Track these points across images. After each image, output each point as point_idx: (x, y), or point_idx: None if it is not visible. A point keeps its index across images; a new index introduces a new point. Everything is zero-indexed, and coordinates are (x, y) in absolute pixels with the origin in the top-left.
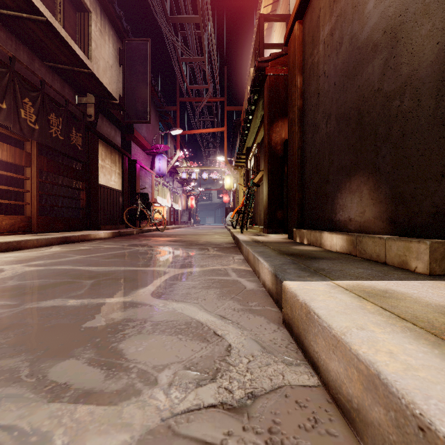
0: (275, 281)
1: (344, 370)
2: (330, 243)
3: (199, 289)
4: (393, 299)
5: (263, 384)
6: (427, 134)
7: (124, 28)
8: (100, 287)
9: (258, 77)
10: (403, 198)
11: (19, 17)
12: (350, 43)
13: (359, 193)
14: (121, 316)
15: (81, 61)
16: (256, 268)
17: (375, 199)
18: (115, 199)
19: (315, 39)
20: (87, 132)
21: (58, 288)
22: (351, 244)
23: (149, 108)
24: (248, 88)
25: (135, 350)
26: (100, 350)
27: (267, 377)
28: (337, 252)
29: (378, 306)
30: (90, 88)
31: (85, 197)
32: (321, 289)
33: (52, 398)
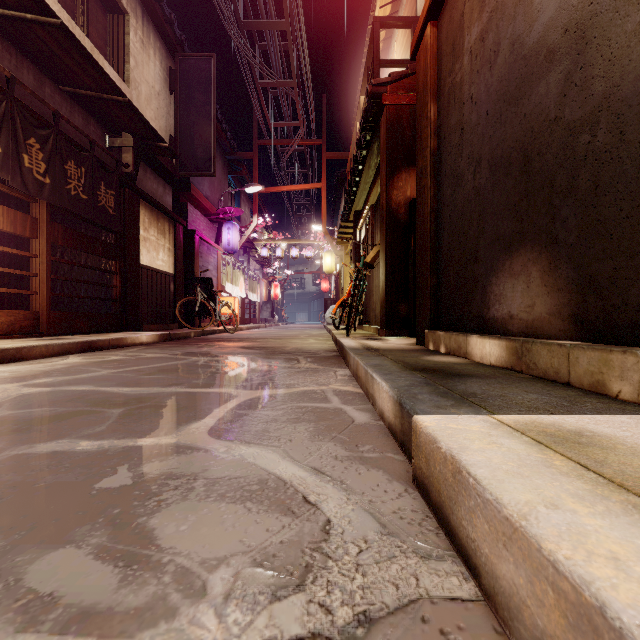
0: (400, 412)
1: (527, 582)
2: (481, 352)
3: (282, 423)
4: (594, 447)
5: (383, 596)
6: (636, 184)
7: (177, 37)
8: (131, 420)
9: (371, 108)
10: (596, 284)
11: (20, 18)
12: (510, 51)
13: (525, 277)
14: (158, 469)
15: (113, 84)
16: (369, 389)
17: (551, 286)
18: (164, 287)
19: (457, 49)
20: (123, 189)
21: (66, 422)
22: (514, 354)
23: (214, 154)
24: (357, 126)
25: (175, 531)
26: (117, 531)
27: (390, 581)
28: (492, 365)
29: (573, 461)
30: (127, 125)
31: (119, 283)
32: (475, 429)
33: (24, 623)
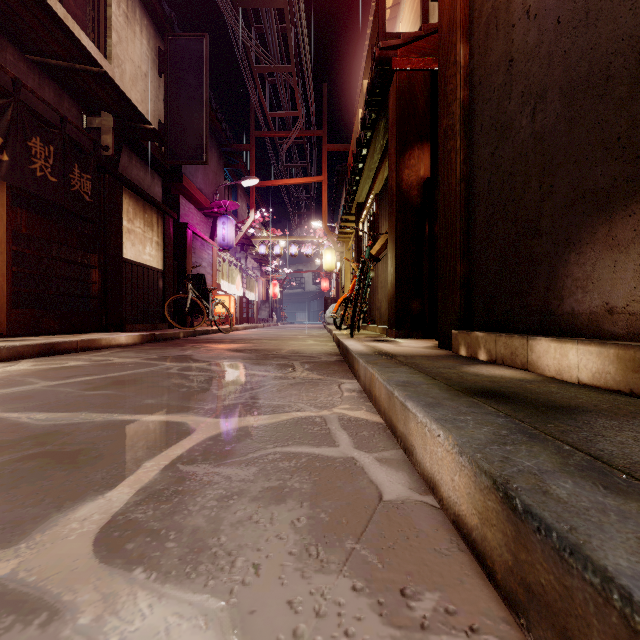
0: (507, 524)
1: None
2: (558, 363)
3: (250, 504)
4: None
5: None
6: None
7: (166, 15)
8: None
9: (379, 77)
10: None
11: None
12: None
13: None
14: None
15: (85, 51)
16: (397, 423)
17: None
18: (152, 283)
19: None
20: (103, 174)
21: None
22: (637, 369)
23: (206, 141)
24: (359, 113)
25: None
26: None
27: None
28: (582, 384)
29: None
30: (106, 103)
31: (98, 278)
32: None
33: None
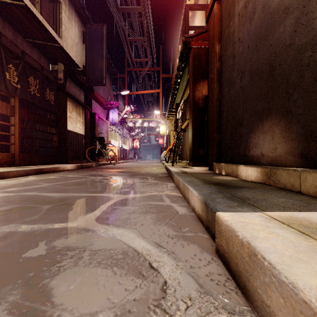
0: (205, 209)
1: None
2: (245, 174)
3: (138, 214)
4: None
5: None
6: None
7: (86, 15)
8: (53, 212)
9: (185, 49)
10: (315, 135)
11: (4, 2)
12: (262, 11)
13: (271, 133)
14: (63, 244)
15: (53, 37)
16: (186, 194)
17: (287, 138)
18: (80, 141)
19: (231, 14)
20: (58, 91)
21: (17, 213)
22: (265, 175)
23: (105, 74)
24: (177, 60)
25: (66, 290)
26: (28, 290)
27: None
28: (252, 181)
29: None
30: (60, 59)
31: (56, 139)
32: (257, 222)
33: None
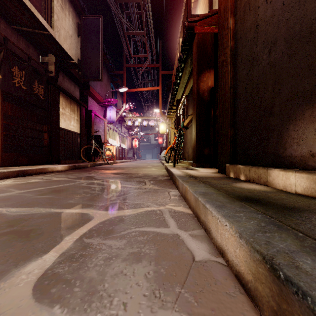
0: (273, 284)
1: None
2: (284, 182)
3: (121, 263)
4: None
5: None
6: None
7: (81, 6)
8: None
9: (188, 36)
10: None
11: None
12: None
13: None
14: None
15: (40, 23)
16: (200, 215)
17: None
18: (74, 140)
19: None
20: (49, 85)
21: None
22: None
23: (101, 69)
24: (178, 55)
25: None
26: None
27: None
28: (298, 194)
29: None
30: (51, 49)
31: (47, 137)
32: None
33: None
